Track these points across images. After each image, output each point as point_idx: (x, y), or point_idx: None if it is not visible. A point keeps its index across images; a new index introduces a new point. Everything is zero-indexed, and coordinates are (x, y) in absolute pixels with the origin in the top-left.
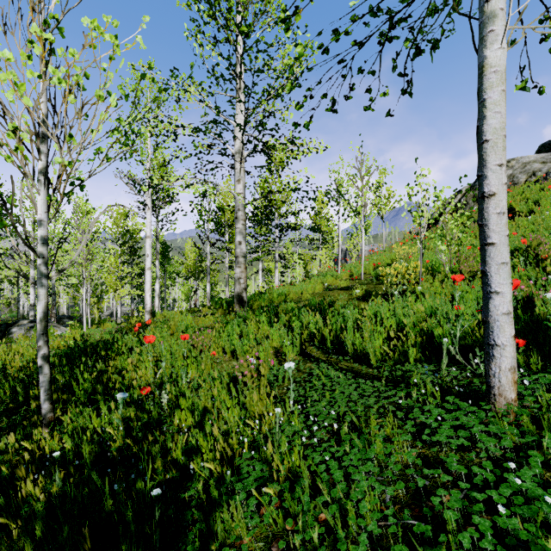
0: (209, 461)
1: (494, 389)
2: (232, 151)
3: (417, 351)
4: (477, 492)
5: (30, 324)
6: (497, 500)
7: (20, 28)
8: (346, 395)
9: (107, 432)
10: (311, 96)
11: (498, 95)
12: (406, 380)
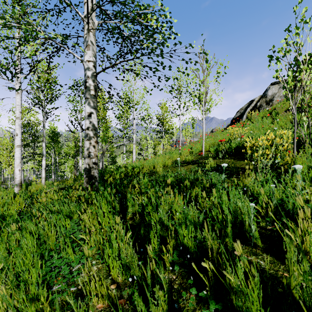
0: None
1: None
2: (81, 16)
3: None
4: None
5: None
6: None
7: None
8: None
9: None
10: None
11: None
12: None
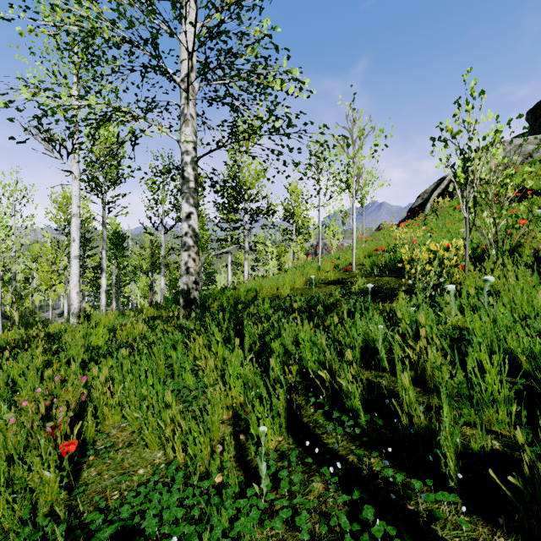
0: None
1: None
2: (177, 79)
3: None
4: None
5: None
6: None
7: None
8: None
9: None
10: None
11: None
12: None
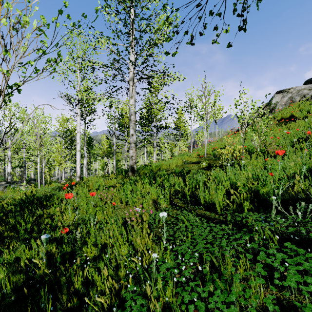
0: (100, 296)
1: None
2: (128, 79)
3: (248, 203)
4: None
5: (6, 184)
6: None
7: None
8: (203, 236)
9: (35, 262)
10: (177, 32)
11: None
12: (246, 226)
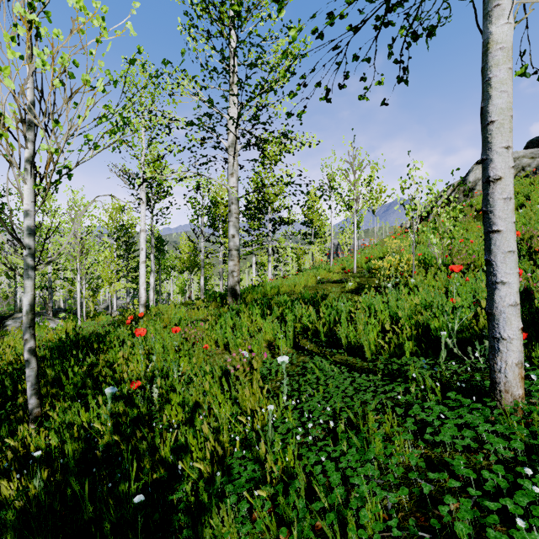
0: (198, 461)
1: (500, 385)
2: (226, 145)
3: (413, 344)
4: (488, 499)
5: None
6: (513, 511)
7: (5, 12)
8: (341, 390)
9: (95, 428)
10: (304, 85)
11: (504, 73)
12: (403, 375)
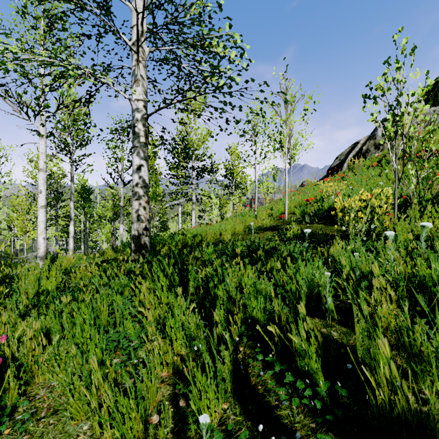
0: None
1: None
2: (129, 43)
3: None
4: None
5: None
6: None
7: None
8: None
9: None
10: None
11: None
12: None
